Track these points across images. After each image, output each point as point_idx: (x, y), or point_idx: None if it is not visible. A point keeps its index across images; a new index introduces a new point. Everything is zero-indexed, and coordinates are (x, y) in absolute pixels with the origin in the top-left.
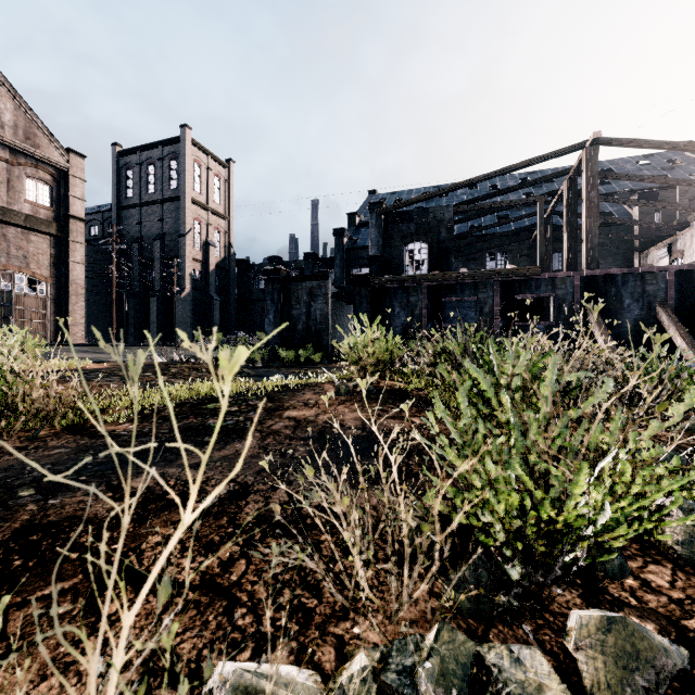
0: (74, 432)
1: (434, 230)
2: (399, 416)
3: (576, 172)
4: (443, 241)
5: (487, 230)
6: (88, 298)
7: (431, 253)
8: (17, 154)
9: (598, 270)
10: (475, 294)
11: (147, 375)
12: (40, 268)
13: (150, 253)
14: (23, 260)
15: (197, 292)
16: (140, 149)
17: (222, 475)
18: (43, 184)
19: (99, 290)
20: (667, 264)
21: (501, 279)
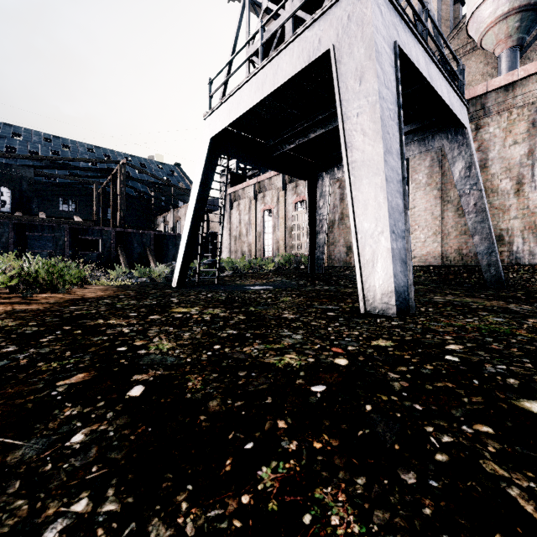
0: None
1: (17, 182)
2: None
3: (117, 172)
4: (25, 191)
5: (60, 181)
6: None
7: (14, 197)
8: None
9: (123, 229)
10: (52, 233)
11: None
12: None
13: None
14: None
15: None
16: None
17: None
18: None
19: None
20: (164, 226)
21: (71, 226)
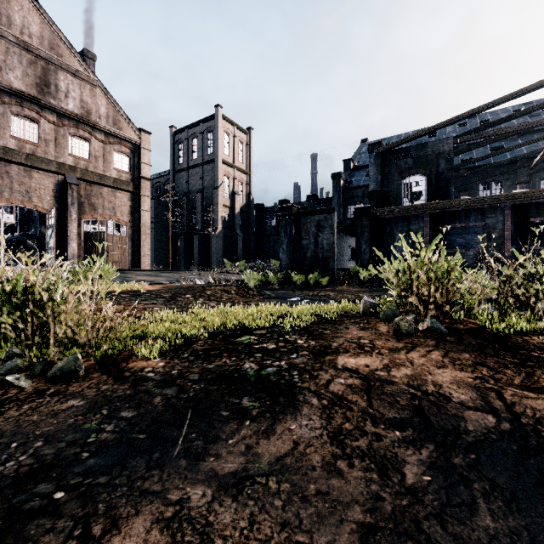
0: (103, 368)
1: (433, 163)
2: (536, 385)
3: None
4: (442, 172)
5: (479, 162)
6: (155, 237)
7: (429, 184)
8: (109, 136)
9: None
10: (481, 220)
11: (186, 297)
12: (123, 216)
13: (194, 203)
14: (112, 210)
15: (226, 230)
16: (188, 127)
17: (286, 540)
18: (125, 155)
19: (161, 231)
20: None
21: (513, 203)
